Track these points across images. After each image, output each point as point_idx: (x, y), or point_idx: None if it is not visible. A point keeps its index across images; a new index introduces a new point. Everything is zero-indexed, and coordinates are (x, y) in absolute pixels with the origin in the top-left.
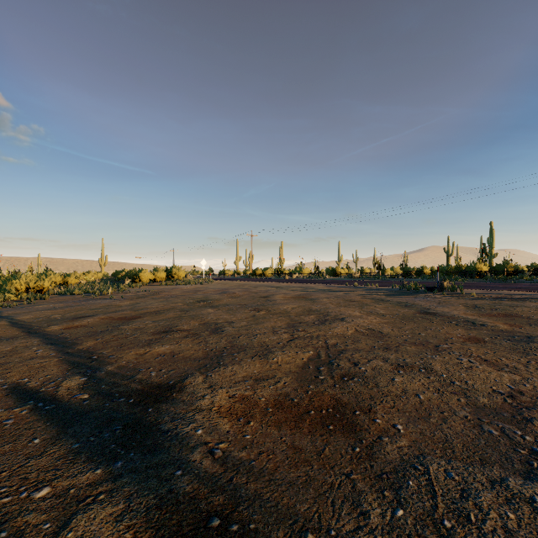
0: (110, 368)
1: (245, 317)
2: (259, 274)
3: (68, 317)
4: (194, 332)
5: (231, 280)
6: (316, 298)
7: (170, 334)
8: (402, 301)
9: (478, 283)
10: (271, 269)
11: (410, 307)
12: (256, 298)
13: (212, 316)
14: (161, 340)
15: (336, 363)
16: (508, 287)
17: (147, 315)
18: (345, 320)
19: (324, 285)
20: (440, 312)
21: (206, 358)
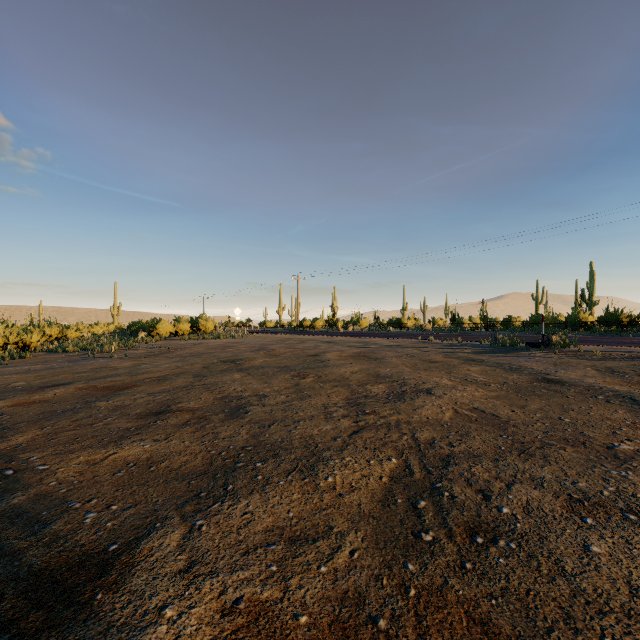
0: (16, 500)
1: (283, 386)
2: (307, 326)
3: (34, 385)
4: (202, 414)
5: (272, 333)
6: (382, 358)
7: (162, 419)
8: (502, 362)
9: (588, 337)
10: (322, 320)
11: (518, 371)
12: (302, 356)
13: (236, 385)
14: (144, 429)
15: (447, 491)
16: (633, 342)
17: (145, 383)
18: (432, 393)
19: (389, 339)
20: (568, 379)
21: (205, 473)
